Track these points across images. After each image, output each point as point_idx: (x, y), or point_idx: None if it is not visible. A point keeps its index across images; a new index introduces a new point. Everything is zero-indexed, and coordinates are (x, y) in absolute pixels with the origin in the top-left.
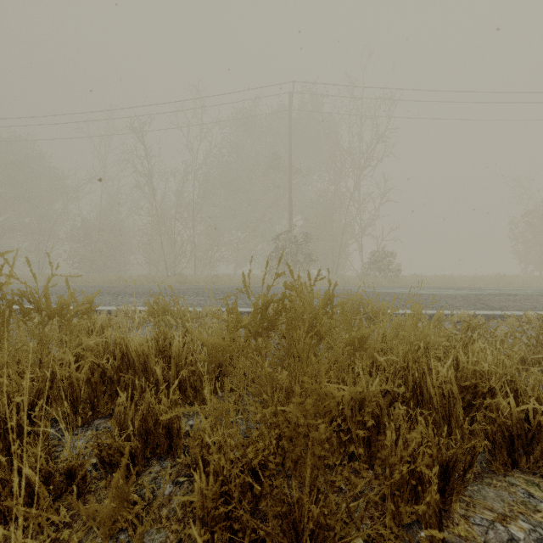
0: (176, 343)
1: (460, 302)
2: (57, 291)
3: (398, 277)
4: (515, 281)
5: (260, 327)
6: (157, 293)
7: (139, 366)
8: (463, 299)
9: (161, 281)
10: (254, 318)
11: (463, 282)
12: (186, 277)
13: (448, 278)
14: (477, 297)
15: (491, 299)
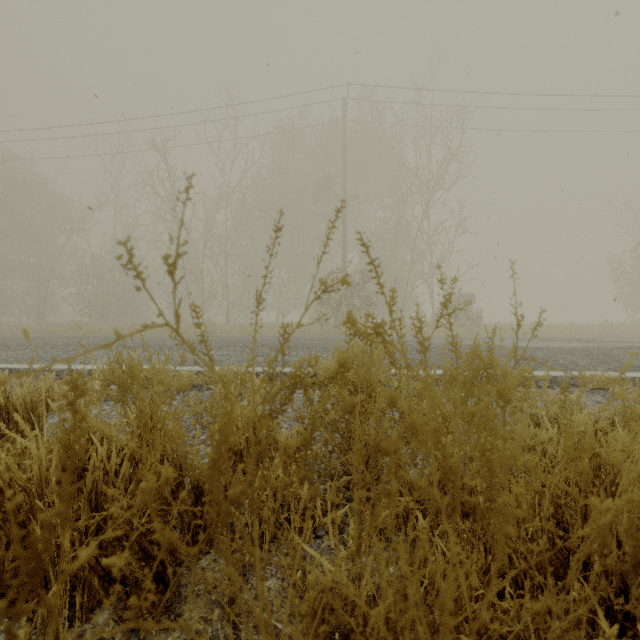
0: (100, 459)
1: (583, 359)
2: (37, 343)
3: (478, 325)
4: (627, 330)
5: (241, 497)
6: (167, 346)
7: (4, 517)
8: (585, 355)
9: (184, 330)
10: (214, 466)
11: (561, 333)
12: (215, 325)
13: (542, 327)
14: (601, 351)
15: (624, 355)
